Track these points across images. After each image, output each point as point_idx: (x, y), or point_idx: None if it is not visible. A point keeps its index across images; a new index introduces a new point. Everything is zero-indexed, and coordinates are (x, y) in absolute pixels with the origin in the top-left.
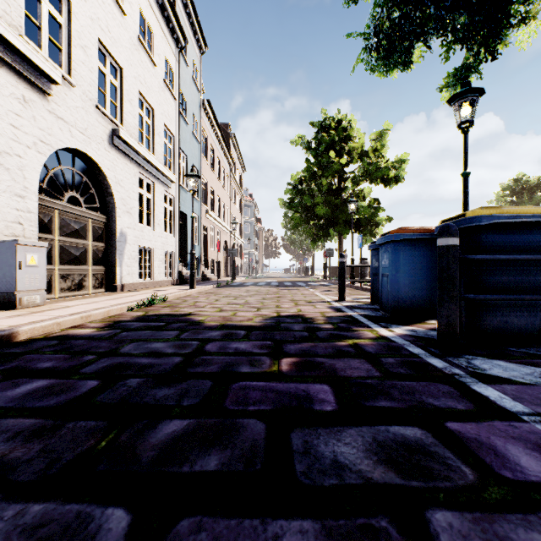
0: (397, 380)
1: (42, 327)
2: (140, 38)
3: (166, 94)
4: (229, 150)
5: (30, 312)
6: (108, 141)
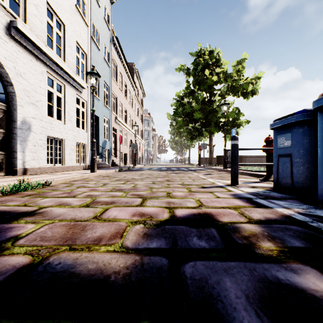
0: None
1: None
2: None
3: (77, 17)
4: (133, 78)
5: None
6: (5, 31)
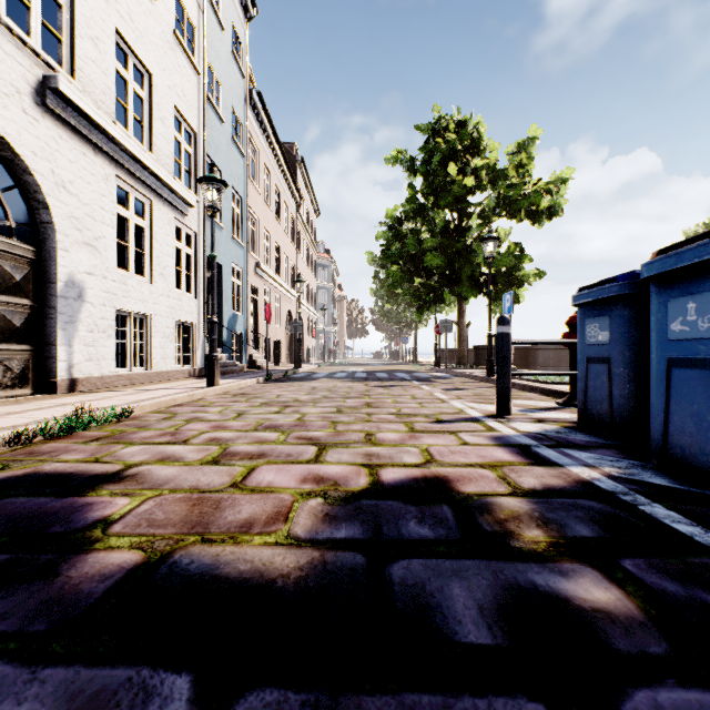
0: None
1: None
2: None
3: (178, 56)
4: (294, 177)
5: None
6: (34, 98)
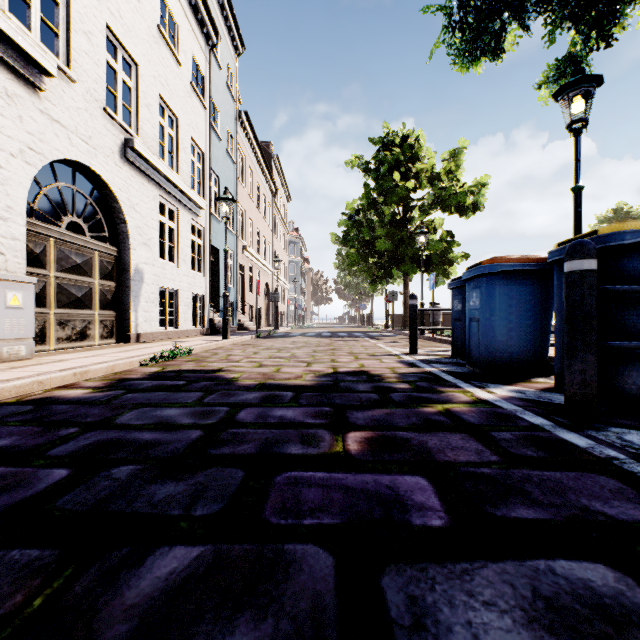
0: (529, 469)
1: (16, 387)
2: (161, 29)
3: (193, 101)
4: (271, 173)
5: (8, 367)
6: (120, 154)
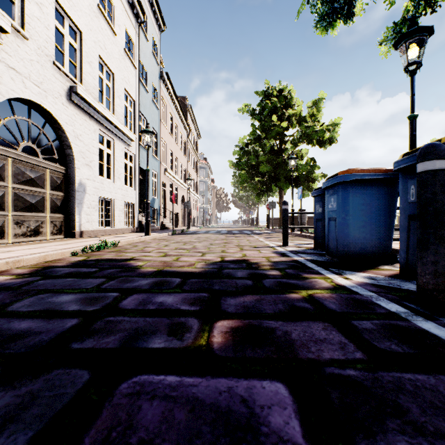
0: (399, 370)
1: None
2: (100, 6)
3: (126, 62)
4: (186, 118)
5: None
6: (66, 97)
